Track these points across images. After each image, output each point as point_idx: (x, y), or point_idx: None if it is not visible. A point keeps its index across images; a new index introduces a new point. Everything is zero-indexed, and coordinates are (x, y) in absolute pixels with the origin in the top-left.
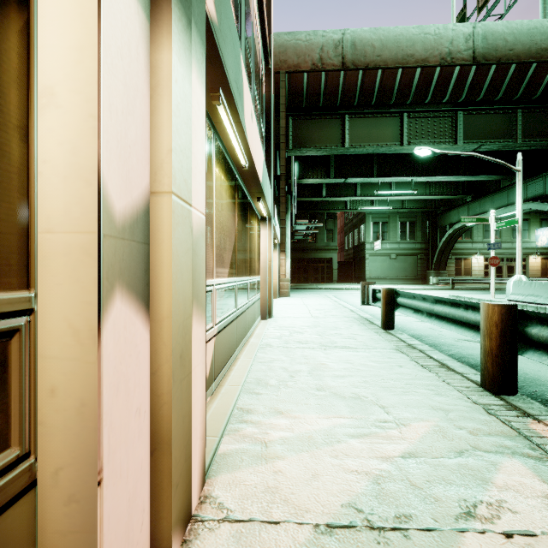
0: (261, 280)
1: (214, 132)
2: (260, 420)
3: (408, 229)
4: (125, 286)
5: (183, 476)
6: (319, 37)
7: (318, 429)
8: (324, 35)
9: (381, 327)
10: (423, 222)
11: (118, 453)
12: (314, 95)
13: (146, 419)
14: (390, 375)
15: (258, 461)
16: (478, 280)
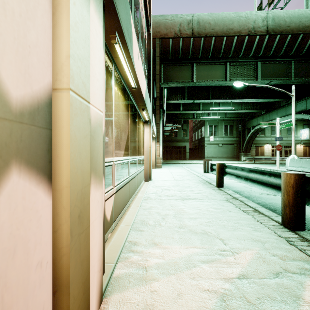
0: (145, 158)
1: (113, 63)
2: (142, 250)
3: (228, 129)
4: (23, 163)
5: (82, 306)
6: (179, 18)
7: (181, 256)
8: (182, 17)
9: (216, 186)
10: (237, 125)
11: (15, 306)
12: (176, 51)
13: (49, 268)
14: (224, 217)
15: (140, 282)
16: (268, 158)
